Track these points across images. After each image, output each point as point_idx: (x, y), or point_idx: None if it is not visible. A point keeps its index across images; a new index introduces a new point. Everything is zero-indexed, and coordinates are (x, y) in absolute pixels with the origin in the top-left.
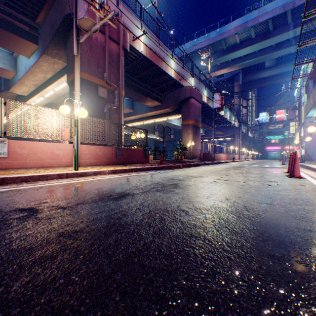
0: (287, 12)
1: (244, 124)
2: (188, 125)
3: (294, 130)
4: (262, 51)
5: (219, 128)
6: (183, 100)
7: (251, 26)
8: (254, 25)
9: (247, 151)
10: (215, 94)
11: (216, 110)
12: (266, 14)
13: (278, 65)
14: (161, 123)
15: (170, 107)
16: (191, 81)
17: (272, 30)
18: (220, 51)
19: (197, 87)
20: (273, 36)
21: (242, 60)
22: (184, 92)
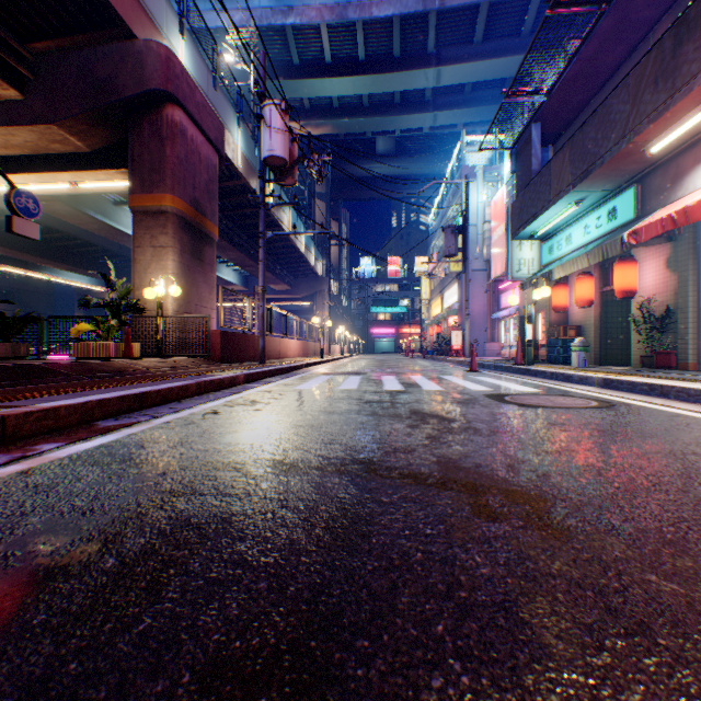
0: (430, 14)
1: (334, 275)
2: (160, 212)
3: (428, 292)
4: (376, 103)
5: (282, 274)
6: (135, 100)
7: (360, 15)
8: (365, 17)
9: (348, 333)
10: (269, 102)
11: (274, 212)
12: (392, 0)
13: (399, 157)
14: (81, 225)
15: (70, 119)
16: (178, 49)
17: (399, 53)
18: (284, 62)
19: (206, 94)
20: (401, 68)
21: (335, 112)
22: (138, 62)
